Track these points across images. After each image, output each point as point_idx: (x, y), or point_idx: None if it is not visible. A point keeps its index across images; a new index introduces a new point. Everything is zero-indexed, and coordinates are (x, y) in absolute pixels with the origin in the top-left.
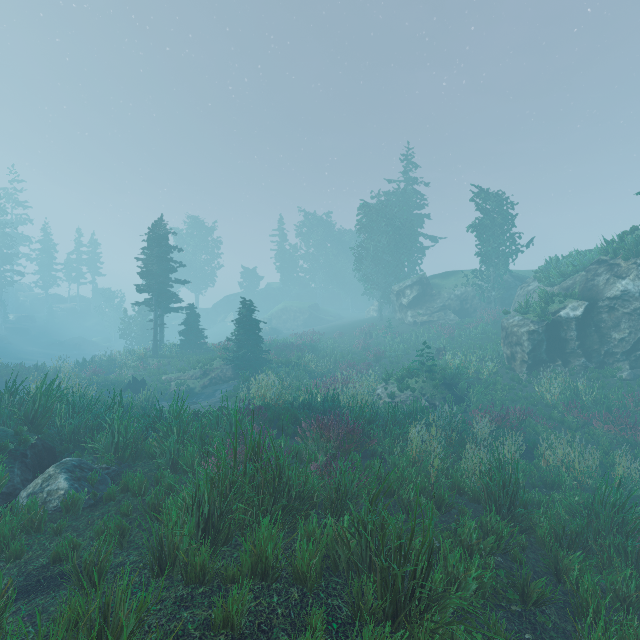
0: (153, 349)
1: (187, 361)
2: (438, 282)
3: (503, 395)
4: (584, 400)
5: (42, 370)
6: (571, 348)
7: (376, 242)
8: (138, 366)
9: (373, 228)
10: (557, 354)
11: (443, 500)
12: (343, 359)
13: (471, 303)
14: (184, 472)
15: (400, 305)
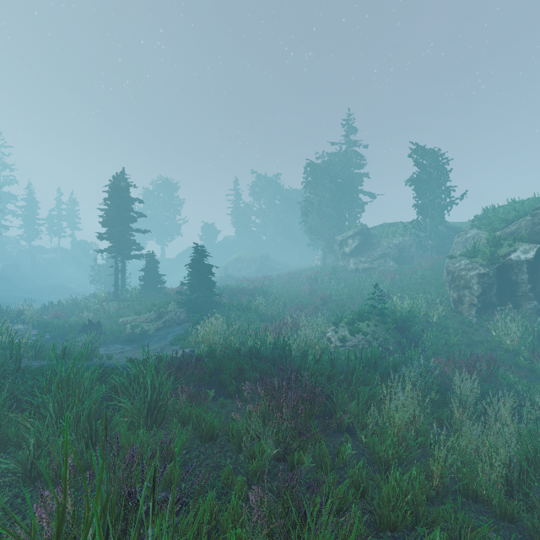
0: (114, 293)
1: (144, 304)
2: (377, 233)
3: (457, 339)
4: None
5: (6, 313)
6: (522, 291)
7: (321, 197)
8: (98, 309)
9: (318, 185)
10: (508, 297)
11: None
12: (292, 302)
13: (408, 251)
14: (46, 483)
15: (343, 254)
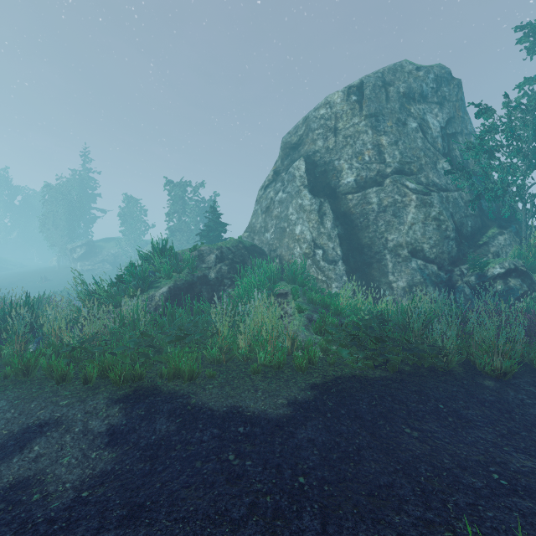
0: None
1: None
2: (102, 244)
3: None
4: None
5: None
6: None
7: (55, 211)
8: None
9: (52, 201)
10: None
11: None
12: None
13: (121, 258)
14: None
15: (73, 258)
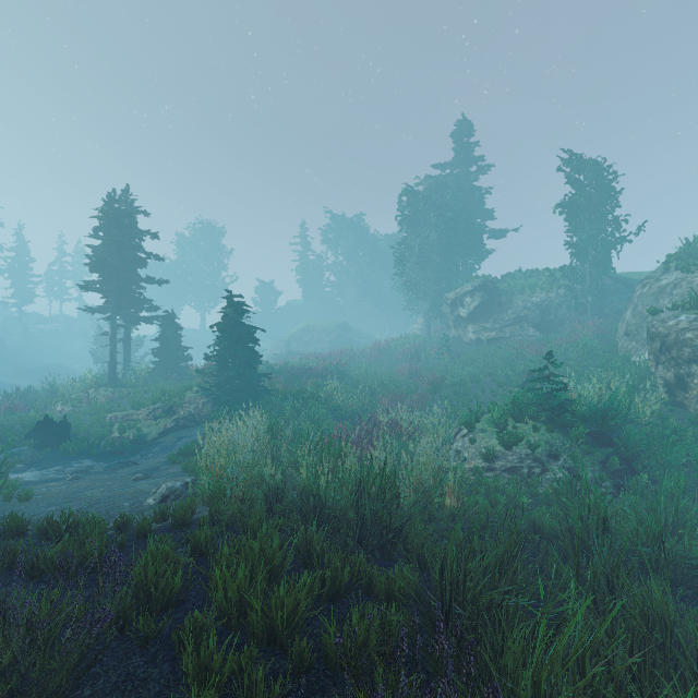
0: (109, 374)
1: (152, 391)
2: (507, 287)
3: None
4: None
5: None
6: None
7: (423, 238)
8: (80, 399)
9: (419, 220)
10: None
11: None
12: (384, 389)
13: (556, 313)
14: None
15: (456, 318)
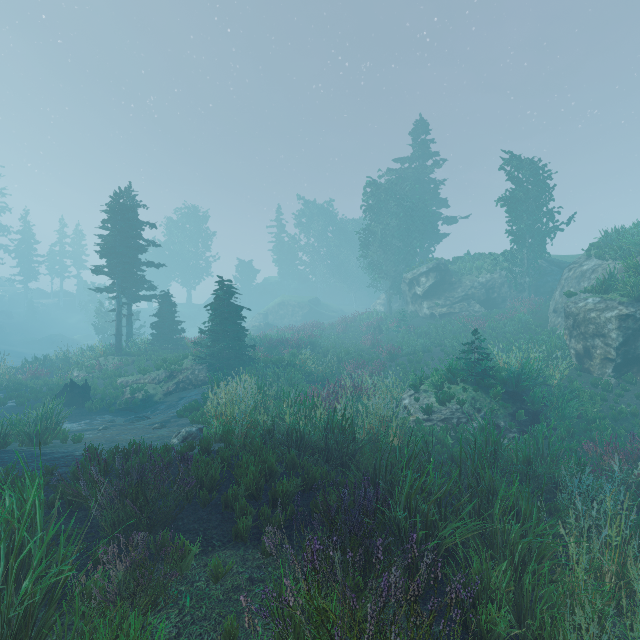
0: (115, 345)
1: (153, 360)
2: (457, 269)
3: (595, 410)
4: None
5: None
6: None
7: (384, 225)
8: (92, 366)
9: (381, 209)
10: None
11: None
12: (349, 357)
13: (499, 292)
14: None
15: (413, 295)
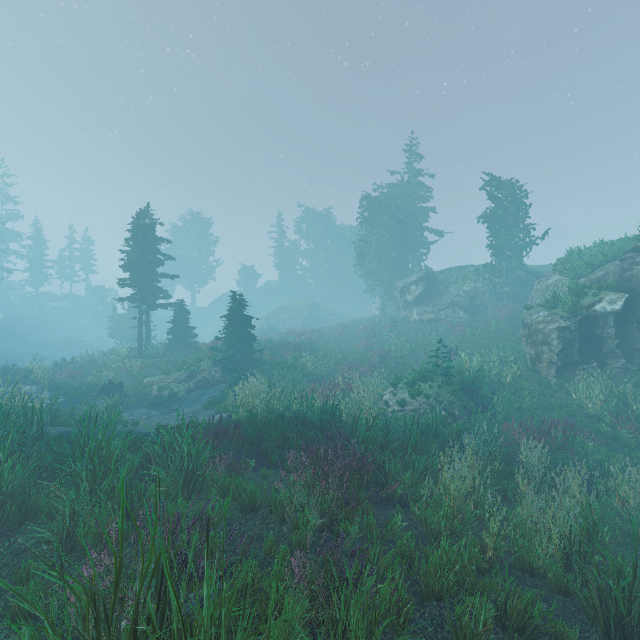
0: (137, 349)
1: (173, 362)
2: (445, 278)
3: (532, 402)
4: (634, 410)
5: (12, 372)
6: (608, 347)
7: (379, 236)
8: (119, 367)
9: (376, 221)
10: (592, 354)
11: (530, 617)
12: (344, 360)
13: (481, 300)
14: (83, 553)
15: (405, 302)
